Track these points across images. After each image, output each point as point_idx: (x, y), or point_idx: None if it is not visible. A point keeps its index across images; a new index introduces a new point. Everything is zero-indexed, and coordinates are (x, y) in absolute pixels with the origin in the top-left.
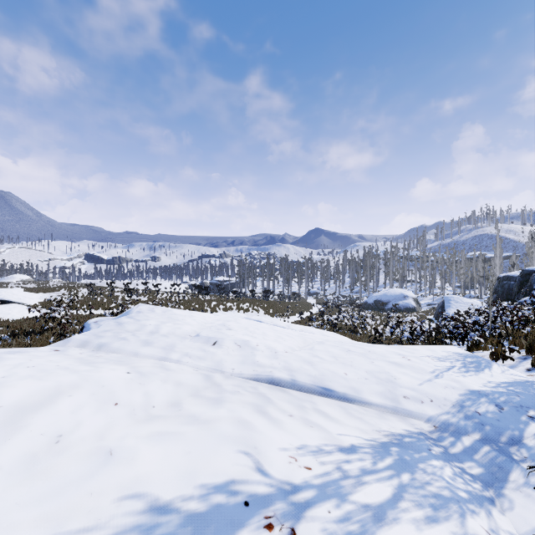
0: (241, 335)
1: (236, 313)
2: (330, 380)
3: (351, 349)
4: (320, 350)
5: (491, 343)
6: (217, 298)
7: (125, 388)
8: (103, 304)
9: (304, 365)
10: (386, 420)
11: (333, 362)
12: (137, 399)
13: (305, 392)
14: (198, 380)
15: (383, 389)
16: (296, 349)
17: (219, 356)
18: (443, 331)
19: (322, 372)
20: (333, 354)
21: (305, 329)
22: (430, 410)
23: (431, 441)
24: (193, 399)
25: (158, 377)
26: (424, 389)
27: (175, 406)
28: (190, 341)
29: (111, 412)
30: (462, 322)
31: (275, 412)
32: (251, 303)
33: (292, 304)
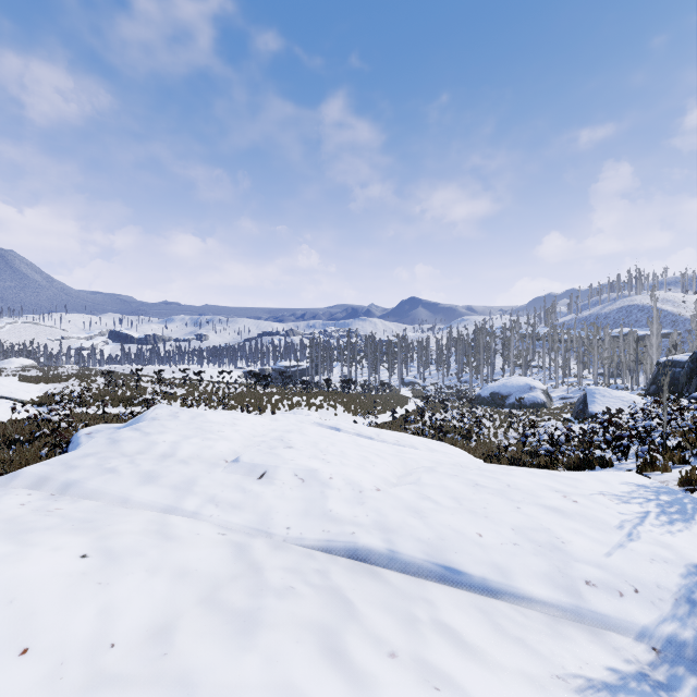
0: (305, 459)
1: (303, 416)
2: (455, 550)
3: (479, 480)
4: (431, 485)
5: (669, 459)
6: (281, 391)
7: (62, 600)
8: (125, 399)
9: (409, 518)
10: (568, 642)
11: (456, 509)
12: (80, 628)
13: (413, 575)
14: (221, 560)
15: (547, 567)
16: (392, 480)
17: (267, 501)
18: (591, 438)
19: (439, 532)
20: (453, 492)
21: (402, 440)
22: (638, 611)
23: (664, 696)
24: (201, 616)
25: (142, 562)
26: (617, 566)
27: (160, 640)
28: (222, 471)
29: (2, 680)
30: (616, 425)
31: (361, 648)
32: (326, 396)
33: (382, 398)
